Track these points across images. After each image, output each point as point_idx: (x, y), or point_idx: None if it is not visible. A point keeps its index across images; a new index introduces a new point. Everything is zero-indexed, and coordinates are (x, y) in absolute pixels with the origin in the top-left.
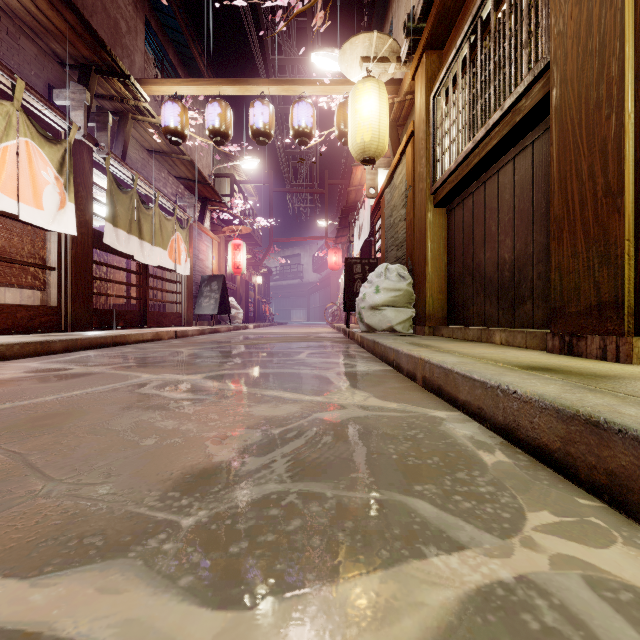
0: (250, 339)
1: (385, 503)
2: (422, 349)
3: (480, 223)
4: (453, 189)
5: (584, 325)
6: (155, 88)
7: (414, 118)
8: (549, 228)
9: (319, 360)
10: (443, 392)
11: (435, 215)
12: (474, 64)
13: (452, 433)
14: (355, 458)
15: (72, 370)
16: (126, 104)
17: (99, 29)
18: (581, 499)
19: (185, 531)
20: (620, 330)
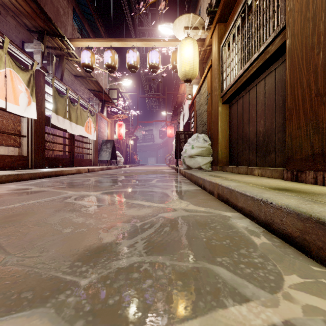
0: (127, 173)
1: (200, 269)
2: (217, 178)
3: (246, 112)
4: (232, 94)
5: (304, 165)
6: (78, 43)
7: (211, 58)
8: (284, 114)
9: (162, 184)
10: (229, 202)
11: (223, 108)
12: (243, 29)
13: (235, 225)
14: (182, 240)
15: (32, 189)
16: (63, 51)
17: (49, 12)
18: (314, 267)
19: (82, 288)
20: (325, 168)
